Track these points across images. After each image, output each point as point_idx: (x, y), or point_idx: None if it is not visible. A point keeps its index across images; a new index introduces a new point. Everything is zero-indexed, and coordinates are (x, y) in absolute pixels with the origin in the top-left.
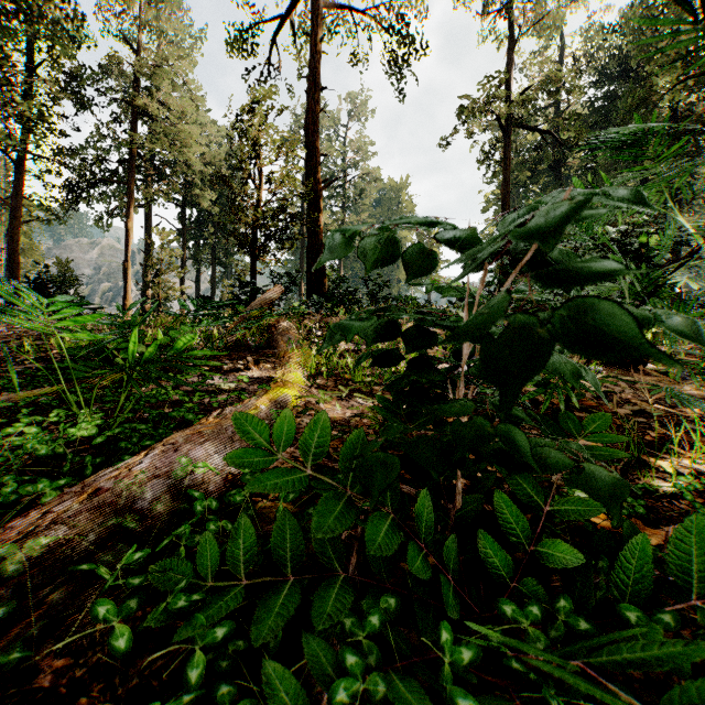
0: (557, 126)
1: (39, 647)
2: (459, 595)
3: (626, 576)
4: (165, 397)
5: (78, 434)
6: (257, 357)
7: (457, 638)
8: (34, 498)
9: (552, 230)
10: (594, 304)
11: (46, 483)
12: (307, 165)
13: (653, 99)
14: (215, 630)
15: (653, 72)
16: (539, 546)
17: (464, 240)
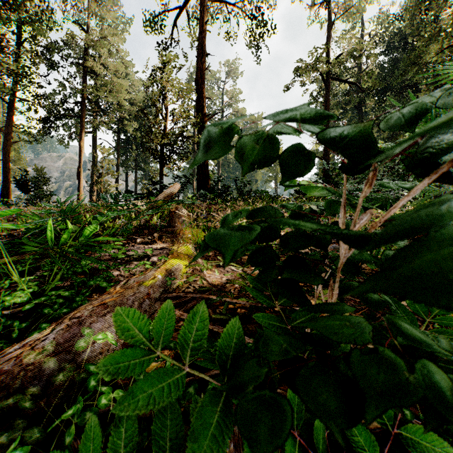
0: (360, 80)
1: None
2: None
3: None
4: (89, 267)
5: (13, 301)
6: (160, 234)
7: None
8: None
9: None
10: None
11: None
12: (197, 105)
13: (423, 62)
14: None
15: (423, 44)
16: (403, 430)
17: (351, 139)
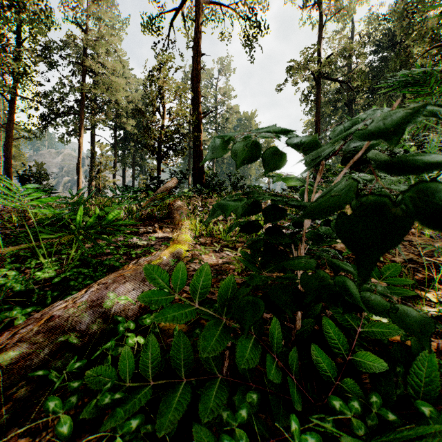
0: (350, 78)
1: (8, 428)
2: (299, 389)
3: (418, 380)
4: (101, 250)
5: (43, 276)
6: (161, 224)
7: (299, 421)
8: (12, 319)
9: (392, 130)
10: (437, 188)
11: (19, 310)
12: (193, 103)
13: (411, 61)
14: (130, 421)
15: (411, 44)
16: (354, 356)
17: (307, 144)
